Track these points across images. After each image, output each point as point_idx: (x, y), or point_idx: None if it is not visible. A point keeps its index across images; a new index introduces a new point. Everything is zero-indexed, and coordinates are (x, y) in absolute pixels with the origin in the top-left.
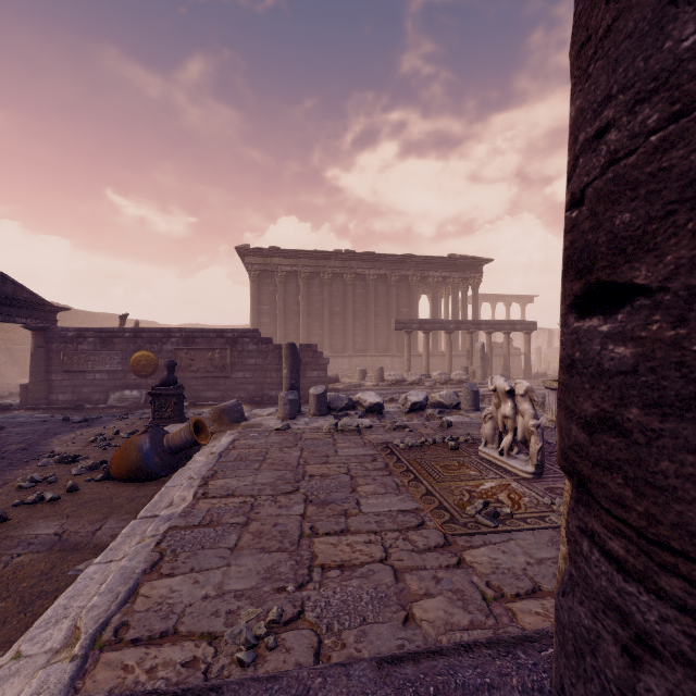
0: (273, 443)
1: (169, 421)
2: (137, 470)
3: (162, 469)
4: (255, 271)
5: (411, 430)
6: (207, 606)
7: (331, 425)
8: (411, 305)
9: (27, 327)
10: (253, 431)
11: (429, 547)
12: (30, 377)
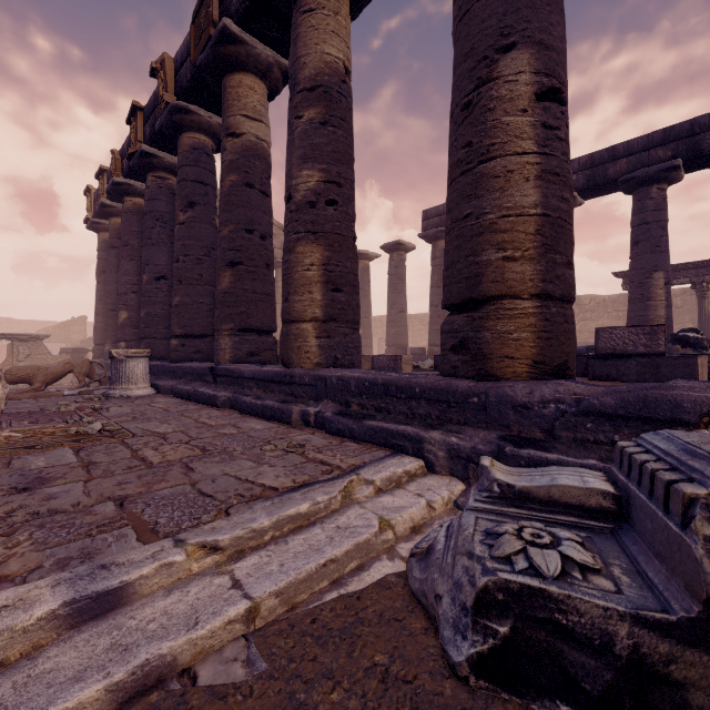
0: None
1: None
2: None
3: None
4: None
5: None
6: (280, 463)
7: None
8: None
9: None
10: None
11: (158, 438)
12: None
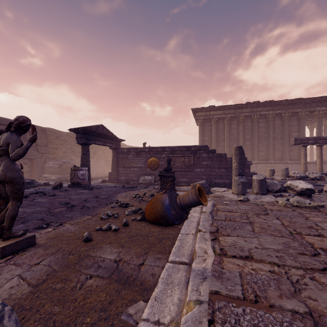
0: (245, 209)
1: None
2: (161, 217)
3: (176, 219)
4: (201, 119)
5: None
6: None
7: (286, 201)
8: (300, 130)
9: (110, 148)
10: (223, 200)
11: None
12: (111, 169)
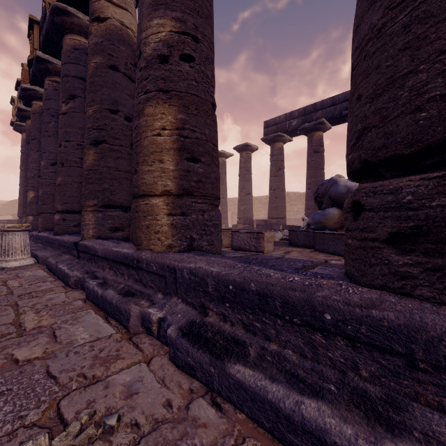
0: None
1: None
2: None
3: None
4: None
5: None
6: None
7: None
8: None
9: None
10: None
11: None
12: None
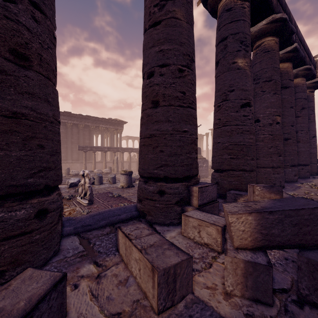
0: None
1: None
2: None
3: None
4: None
5: None
6: None
7: None
8: (91, 139)
9: None
10: None
11: None
12: None
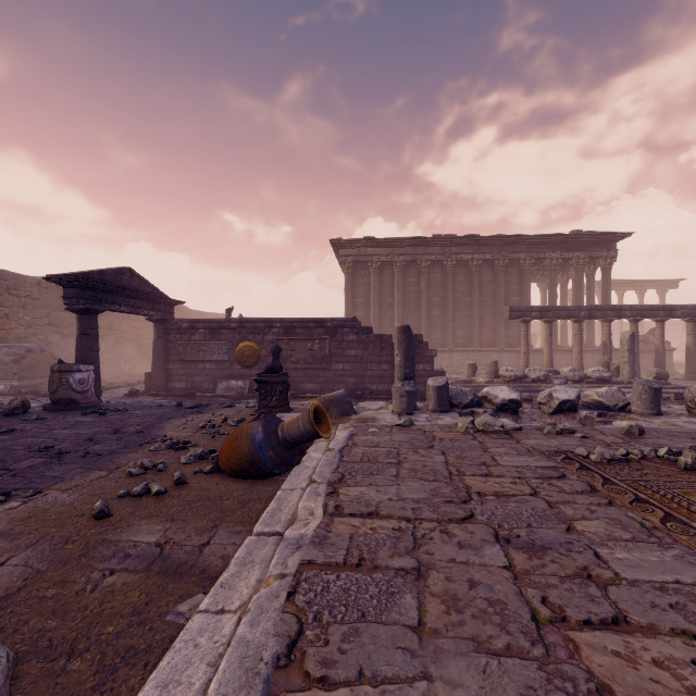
0: (401, 441)
1: (274, 410)
2: (249, 464)
3: (276, 465)
4: (349, 263)
5: (585, 435)
6: None
7: (468, 424)
8: (523, 292)
9: (150, 319)
10: (370, 425)
11: None
12: (153, 366)
